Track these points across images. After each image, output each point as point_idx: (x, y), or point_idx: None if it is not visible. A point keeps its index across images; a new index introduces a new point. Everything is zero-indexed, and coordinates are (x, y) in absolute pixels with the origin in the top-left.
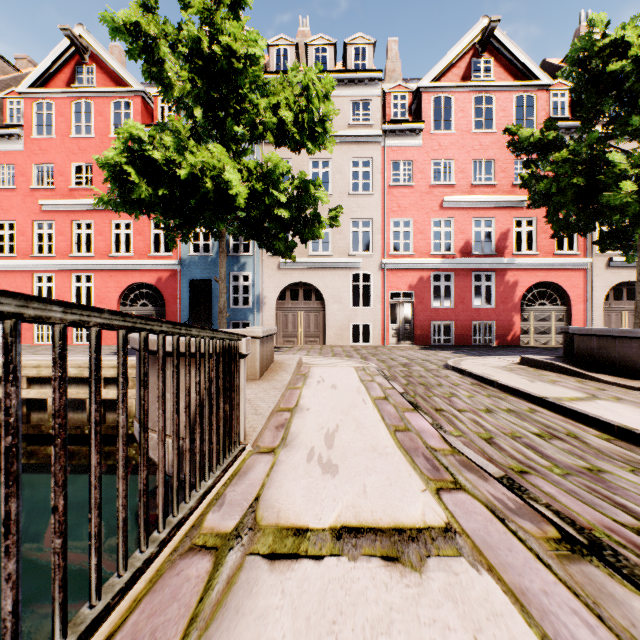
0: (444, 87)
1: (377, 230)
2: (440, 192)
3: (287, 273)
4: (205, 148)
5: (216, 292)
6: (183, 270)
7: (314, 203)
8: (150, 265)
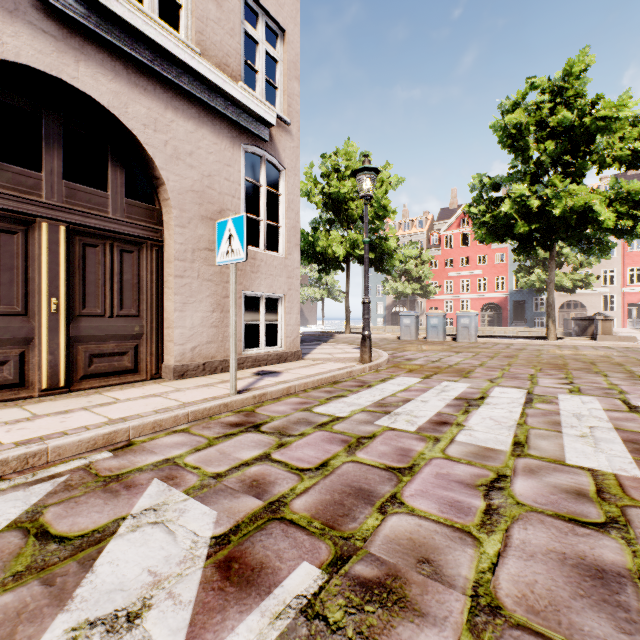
0: None
1: (618, 274)
2: None
3: (564, 296)
4: (557, 274)
5: (526, 305)
6: (510, 297)
7: (589, 280)
8: (495, 295)
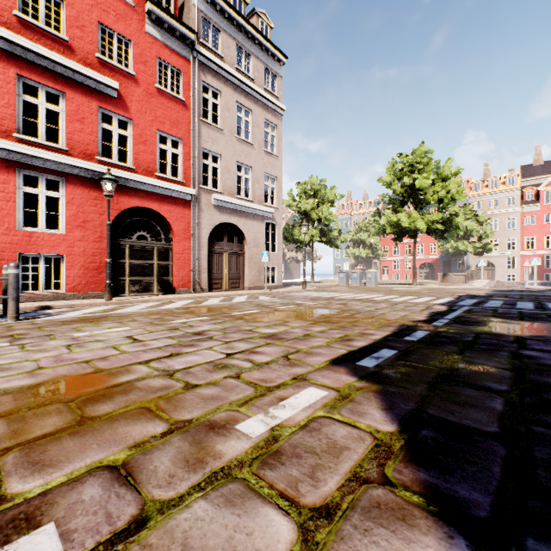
0: (550, 187)
1: (518, 241)
2: (548, 226)
3: (479, 258)
4: (464, 243)
5: (452, 264)
6: (440, 258)
7: (488, 247)
8: (429, 257)
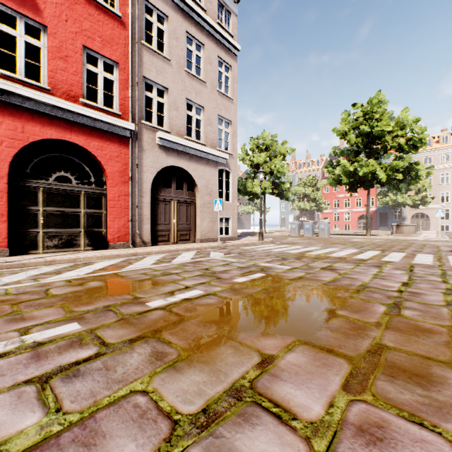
0: None
1: (451, 195)
2: None
3: (414, 210)
4: (403, 196)
5: (388, 216)
6: (377, 210)
7: (426, 200)
8: None
